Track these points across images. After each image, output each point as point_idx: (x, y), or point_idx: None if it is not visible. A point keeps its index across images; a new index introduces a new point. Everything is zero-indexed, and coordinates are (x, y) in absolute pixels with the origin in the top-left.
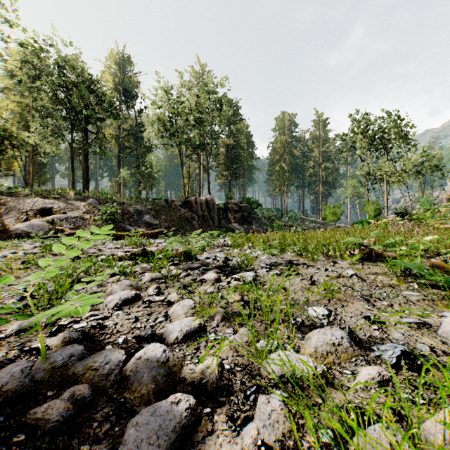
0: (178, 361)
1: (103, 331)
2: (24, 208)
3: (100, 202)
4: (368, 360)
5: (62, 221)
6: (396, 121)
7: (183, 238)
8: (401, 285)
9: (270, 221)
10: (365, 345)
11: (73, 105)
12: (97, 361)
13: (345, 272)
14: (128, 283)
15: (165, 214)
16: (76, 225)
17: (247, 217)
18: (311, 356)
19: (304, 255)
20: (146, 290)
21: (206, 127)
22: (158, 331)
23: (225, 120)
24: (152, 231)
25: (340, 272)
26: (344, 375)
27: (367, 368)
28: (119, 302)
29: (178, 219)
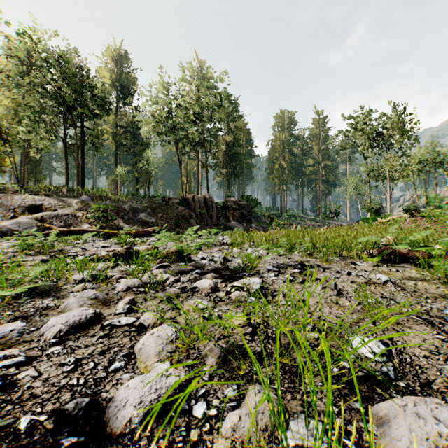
0: None
1: (4, 396)
2: (12, 205)
3: (93, 199)
4: None
5: (52, 219)
6: (400, 116)
7: (174, 235)
8: None
9: (269, 219)
10: None
11: (67, 99)
12: None
13: (376, 277)
14: (92, 294)
15: (162, 211)
16: (68, 223)
17: (247, 215)
18: None
19: (314, 255)
20: (116, 305)
21: (204, 123)
22: (105, 394)
23: (224, 116)
24: (146, 229)
25: (366, 277)
26: None
27: None
28: (64, 329)
29: (175, 217)
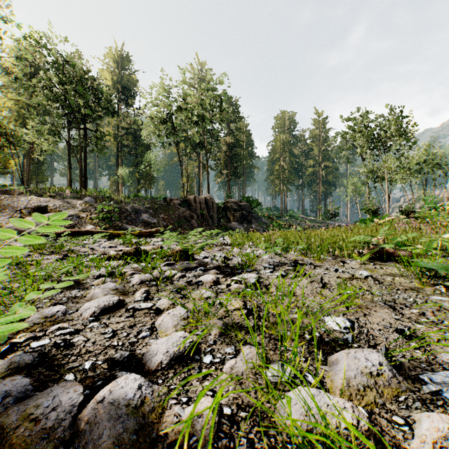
0: (159, 402)
1: (67, 351)
2: (18, 206)
3: (97, 200)
4: (423, 399)
5: None
6: (398, 119)
7: (179, 236)
8: (424, 288)
9: (270, 220)
10: (409, 373)
11: (70, 102)
12: (40, 406)
13: (359, 273)
14: (113, 286)
15: (164, 212)
16: (72, 223)
17: (247, 216)
18: (343, 393)
19: (309, 254)
20: (133, 295)
21: (205, 125)
22: (139, 351)
23: (224, 118)
24: (149, 230)
25: (352, 273)
26: (396, 426)
27: (431, 418)
28: (97, 311)
29: (176, 217)
